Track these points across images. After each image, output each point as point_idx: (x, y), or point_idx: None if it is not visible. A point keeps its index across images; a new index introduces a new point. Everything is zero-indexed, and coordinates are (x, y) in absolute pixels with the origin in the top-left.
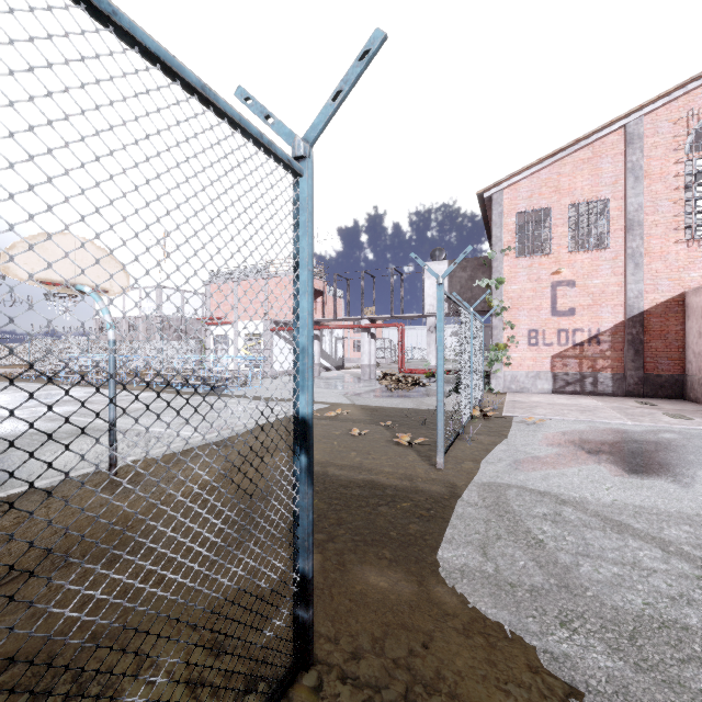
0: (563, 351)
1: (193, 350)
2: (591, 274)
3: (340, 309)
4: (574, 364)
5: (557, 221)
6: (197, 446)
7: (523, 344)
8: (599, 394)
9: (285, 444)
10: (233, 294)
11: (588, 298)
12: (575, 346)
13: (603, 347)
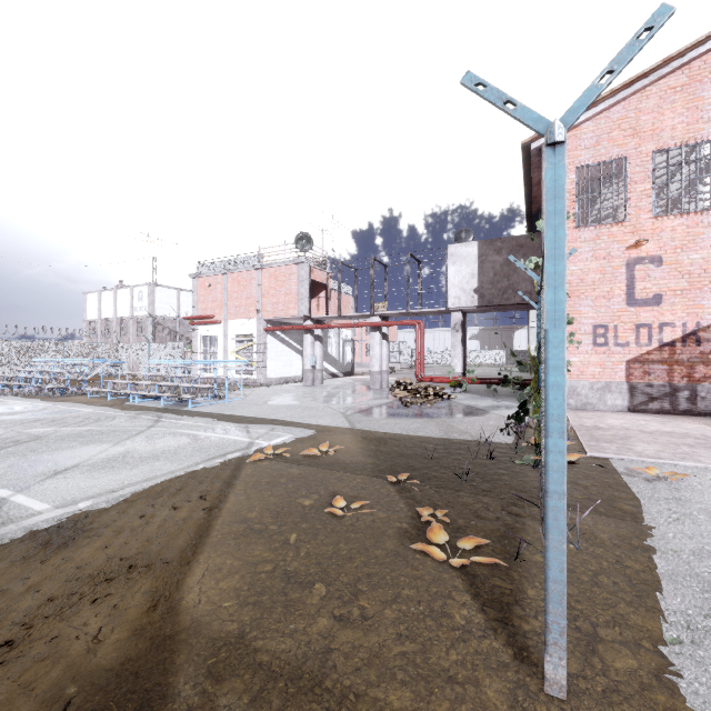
0: (644, 354)
1: (181, 354)
2: (687, 247)
3: (349, 308)
4: (660, 372)
5: (636, 175)
6: (3, 549)
7: (586, 345)
8: (699, 414)
9: (187, 544)
10: (222, 288)
11: (682, 280)
12: (662, 346)
13: (705, 348)
